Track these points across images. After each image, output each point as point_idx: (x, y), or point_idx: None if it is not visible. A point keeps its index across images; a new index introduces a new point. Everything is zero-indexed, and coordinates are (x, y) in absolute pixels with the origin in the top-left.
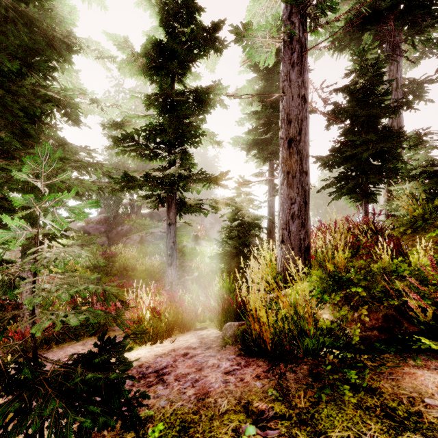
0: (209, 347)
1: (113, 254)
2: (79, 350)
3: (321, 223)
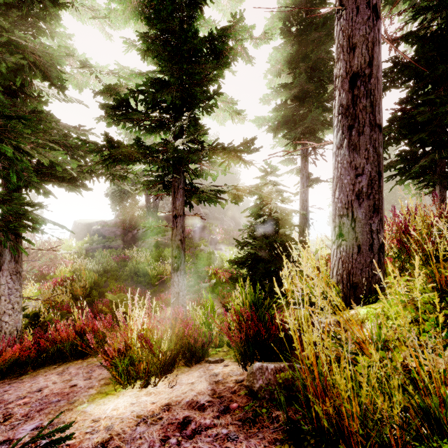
0: (226, 409)
1: (127, 258)
2: (48, 385)
3: (394, 210)
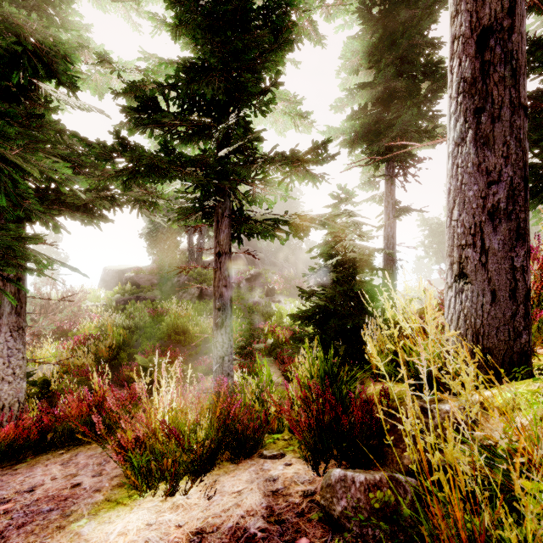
0: None
1: (165, 311)
2: (45, 482)
3: (539, 240)
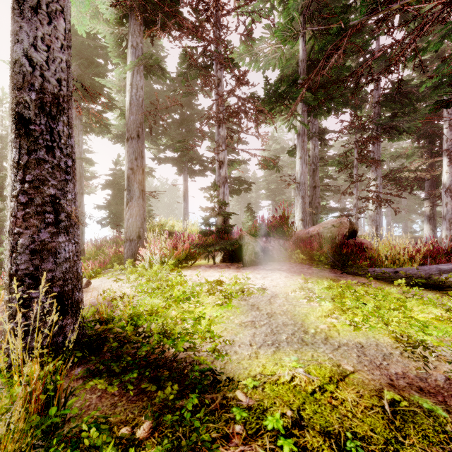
0: None
1: None
2: None
3: (91, 240)
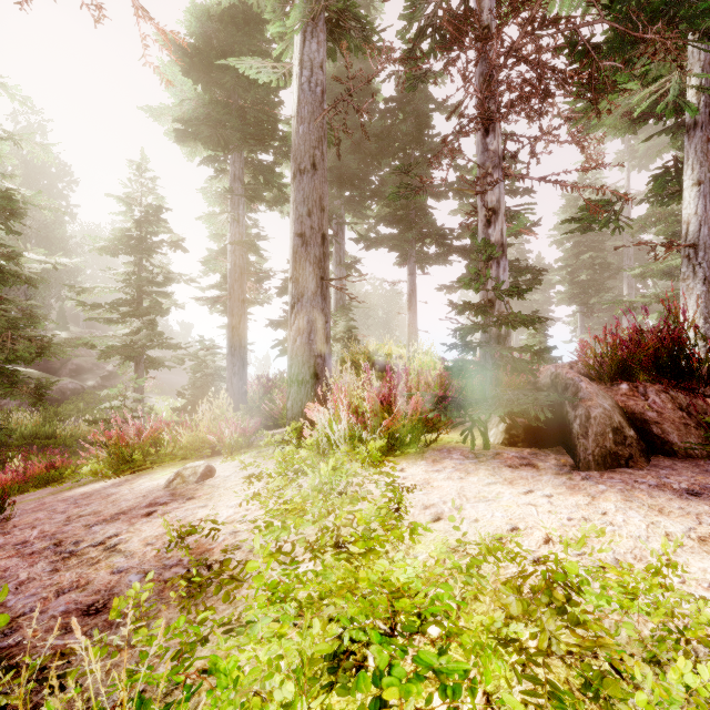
0: None
1: None
2: None
3: (258, 377)
